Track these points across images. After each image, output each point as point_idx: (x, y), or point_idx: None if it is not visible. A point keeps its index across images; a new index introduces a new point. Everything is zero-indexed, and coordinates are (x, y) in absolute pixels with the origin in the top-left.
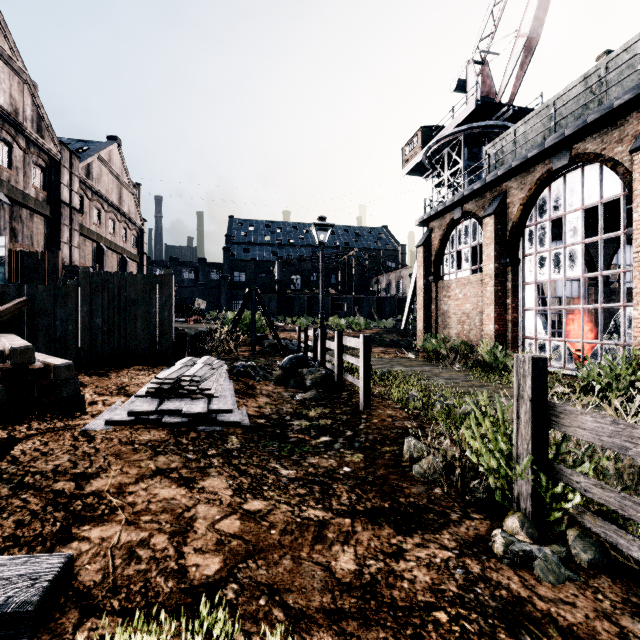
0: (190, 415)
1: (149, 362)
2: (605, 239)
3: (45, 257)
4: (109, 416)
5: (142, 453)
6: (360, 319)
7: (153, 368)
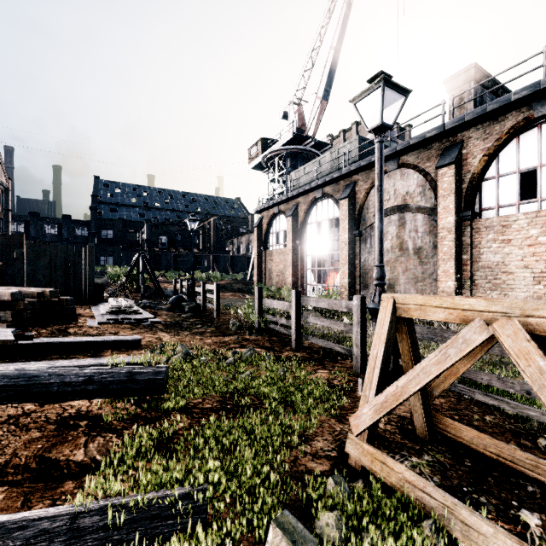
0: (137, 319)
1: (77, 303)
2: None
3: None
4: (97, 321)
5: (127, 329)
6: (217, 273)
7: (82, 306)
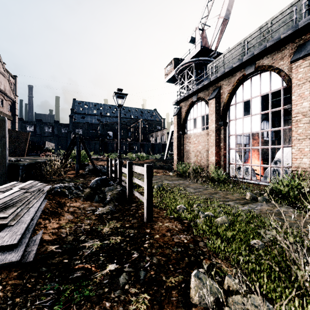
0: None
1: None
2: None
3: None
4: None
5: None
6: (143, 154)
7: None
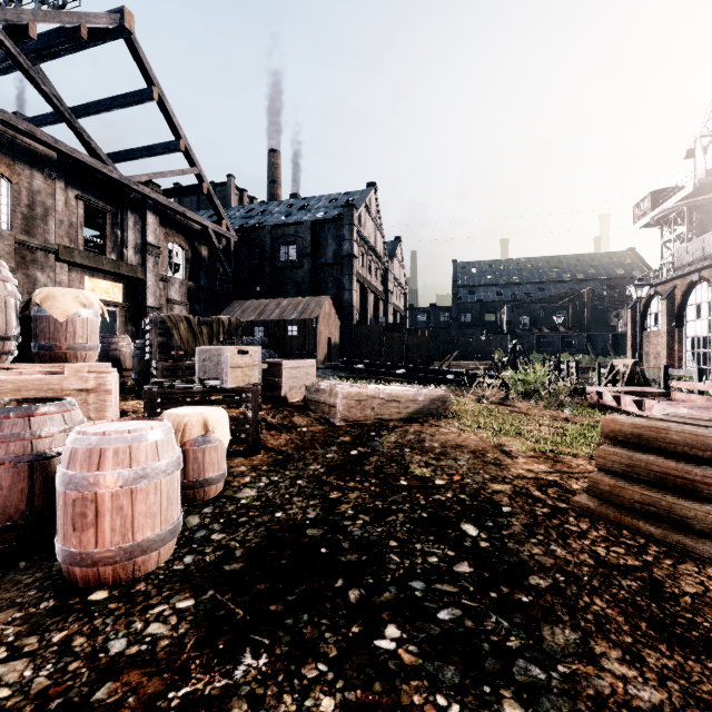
0: None
1: None
2: None
3: (396, 325)
4: None
5: None
6: (587, 356)
7: None
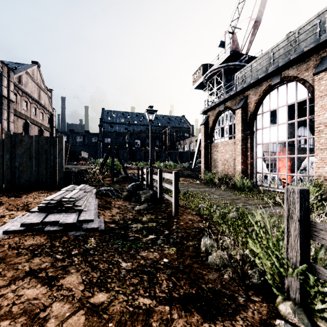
0: (64, 224)
1: (48, 188)
2: (292, 123)
3: None
4: (7, 227)
5: (22, 256)
6: (171, 163)
7: (51, 191)
